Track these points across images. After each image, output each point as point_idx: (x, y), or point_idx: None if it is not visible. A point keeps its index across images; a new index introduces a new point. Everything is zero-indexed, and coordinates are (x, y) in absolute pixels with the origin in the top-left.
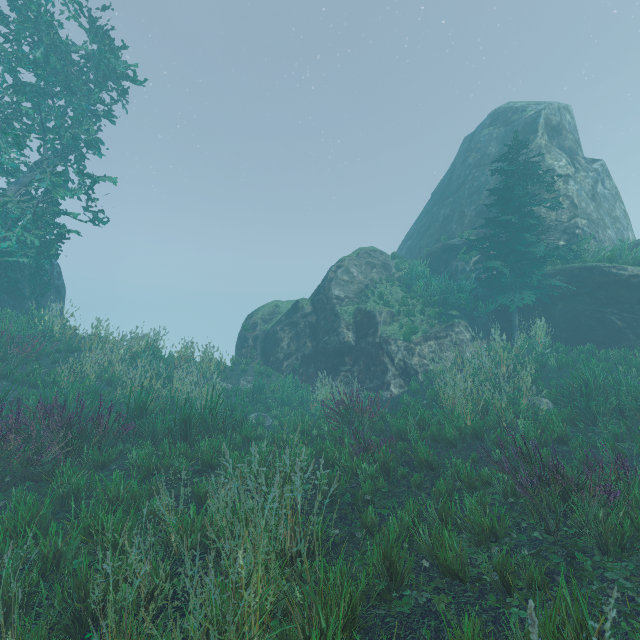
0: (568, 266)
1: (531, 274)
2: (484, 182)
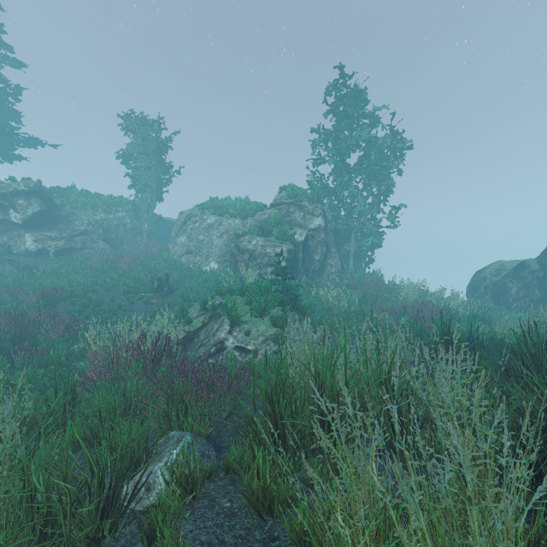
0: None
1: None
2: None
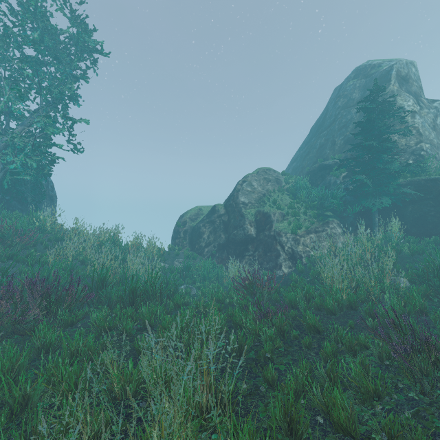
0: (416, 178)
1: (388, 184)
2: (350, 119)
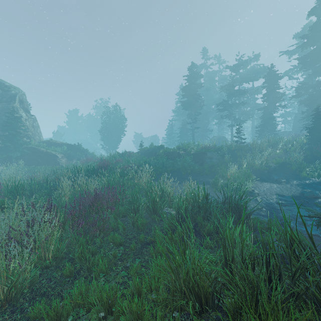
0: (28, 146)
1: (19, 148)
2: None
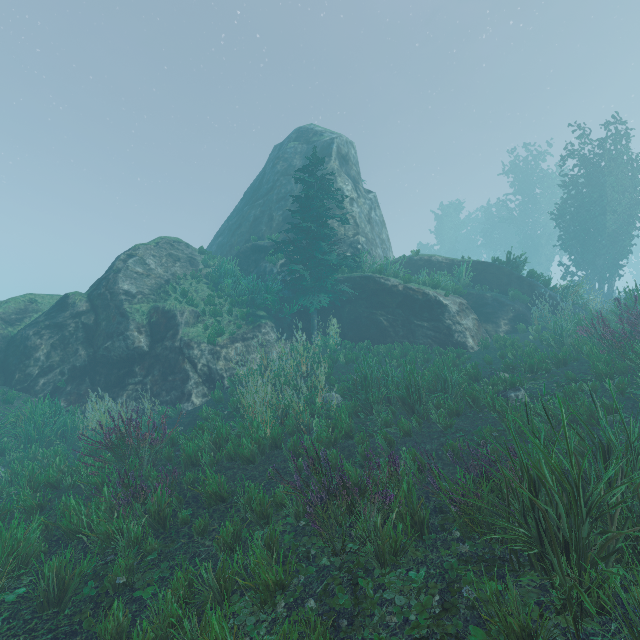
0: (353, 275)
1: (326, 279)
2: (290, 191)
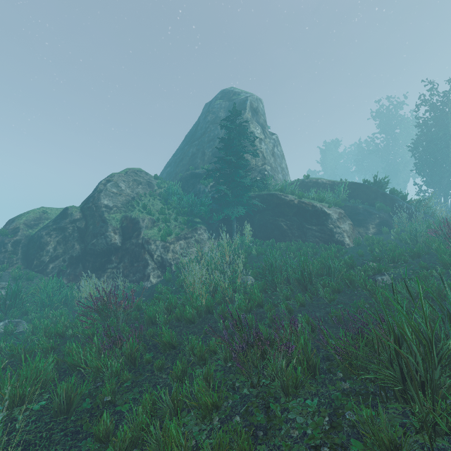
0: (262, 193)
1: (243, 196)
2: (217, 134)
